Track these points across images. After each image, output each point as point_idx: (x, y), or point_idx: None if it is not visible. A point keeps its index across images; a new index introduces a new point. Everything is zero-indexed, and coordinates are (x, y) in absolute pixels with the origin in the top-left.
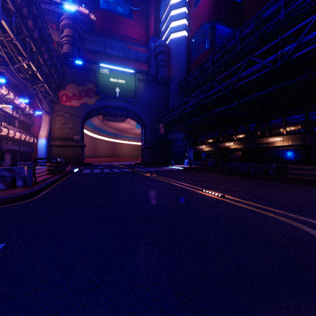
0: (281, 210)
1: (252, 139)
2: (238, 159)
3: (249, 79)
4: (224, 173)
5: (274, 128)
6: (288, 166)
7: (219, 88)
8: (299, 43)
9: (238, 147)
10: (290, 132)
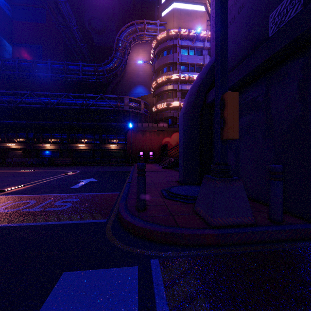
0: (56, 170)
1: (31, 143)
2: (19, 156)
3: (31, 106)
4: (13, 166)
5: (46, 138)
6: (54, 159)
7: (2, 99)
8: (58, 101)
9: (19, 147)
10: (54, 142)
